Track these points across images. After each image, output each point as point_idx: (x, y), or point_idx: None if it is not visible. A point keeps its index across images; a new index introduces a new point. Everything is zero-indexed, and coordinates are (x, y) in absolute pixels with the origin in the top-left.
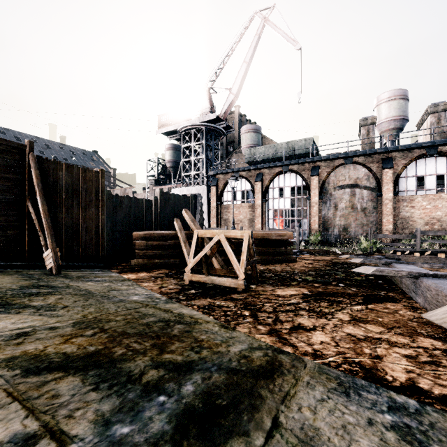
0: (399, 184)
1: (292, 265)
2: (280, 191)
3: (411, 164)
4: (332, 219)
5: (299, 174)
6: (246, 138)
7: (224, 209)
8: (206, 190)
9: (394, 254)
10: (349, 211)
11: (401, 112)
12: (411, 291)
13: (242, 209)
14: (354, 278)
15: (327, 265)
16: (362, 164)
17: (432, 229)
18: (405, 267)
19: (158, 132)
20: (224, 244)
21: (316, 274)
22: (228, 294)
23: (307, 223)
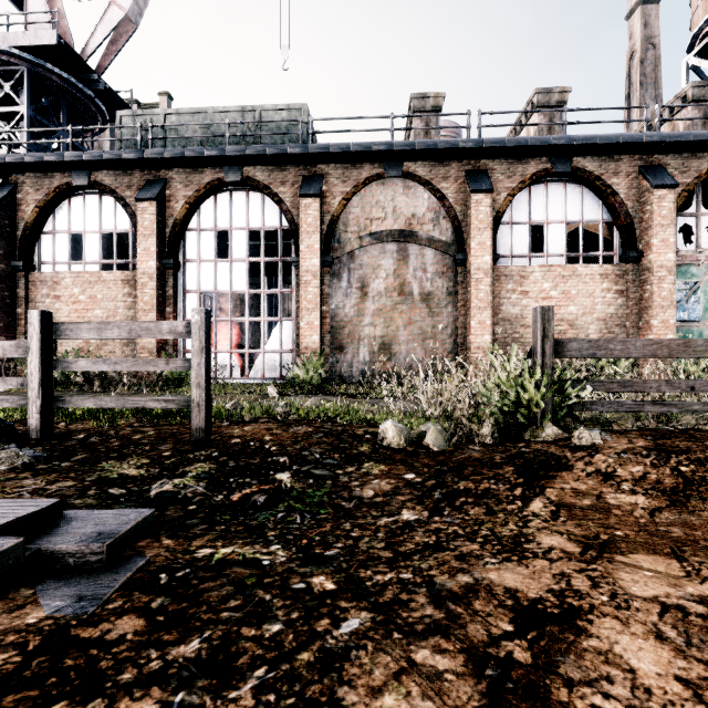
0: (497, 238)
1: None
2: (250, 275)
3: (521, 194)
4: (354, 321)
5: (270, 194)
6: None
7: (40, 288)
8: None
9: None
10: (395, 300)
11: None
12: None
13: (100, 288)
14: None
15: None
16: (425, 180)
17: None
18: None
19: None
20: None
21: None
22: None
23: (293, 333)
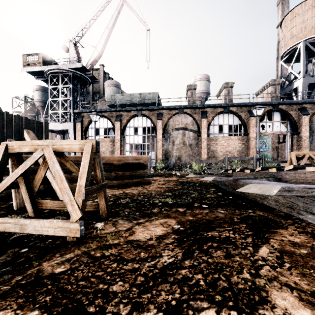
0: (210, 129)
1: (148, 187)
2: (135, 132)
3: (216, 117)
4: (171, 151)
5: (149, 118)
6: (109, 90)
7: None
8: (73, 127)
9: (225, 172)
10: (182, 146)
11: (207, 88)
12: (302, 212)
13: (104, 143)
14: (208, 196)
15: (178, 185)
16: (189, 114)
17: None
18: (266, 182)
19: (23, 70)
20: (50, 161)
21: (173, 195)
22: (39, 259)
23: (154, 154)
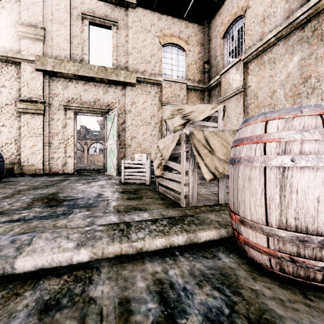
0: (90, 150)
1: None
2: None
3: (93, 144)
4: None
5: None
6: None
7: None
8: None
9: None
10: None
11: None
12: None
13: None
14: None
15: None
16: (79, 142)
17: (98, 163)
18: None
19: None
20: None
21: None
22: None
23: None
